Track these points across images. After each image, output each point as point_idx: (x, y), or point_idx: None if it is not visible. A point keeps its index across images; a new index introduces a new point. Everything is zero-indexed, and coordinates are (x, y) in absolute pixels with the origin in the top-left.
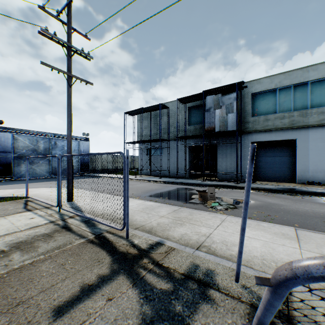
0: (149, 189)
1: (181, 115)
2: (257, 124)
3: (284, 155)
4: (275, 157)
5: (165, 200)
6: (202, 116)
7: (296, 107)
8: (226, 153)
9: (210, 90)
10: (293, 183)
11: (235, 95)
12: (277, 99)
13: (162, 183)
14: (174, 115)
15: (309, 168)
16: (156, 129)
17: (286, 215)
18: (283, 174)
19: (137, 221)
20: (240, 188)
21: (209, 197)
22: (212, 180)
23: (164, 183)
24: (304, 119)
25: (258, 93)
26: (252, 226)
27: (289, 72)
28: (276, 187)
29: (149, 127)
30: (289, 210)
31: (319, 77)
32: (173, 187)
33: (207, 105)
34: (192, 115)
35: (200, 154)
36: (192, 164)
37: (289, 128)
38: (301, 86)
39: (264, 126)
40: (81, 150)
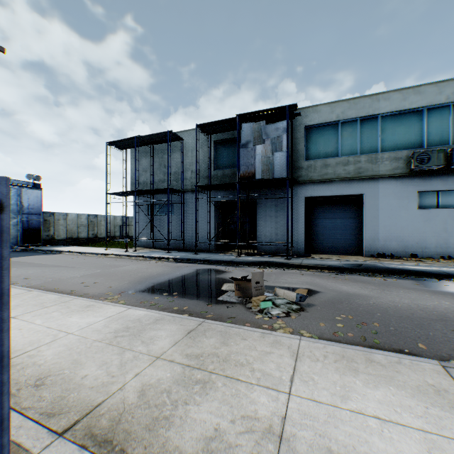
0: (146, 274)
1: (203, 152)
2: (313, 171)
3: (348, 217)
4: (336, 220)
5: (172, 299)
6: (235, 155)
7: (363, 149)
8: (270, 212)
9: (249, 114)
10: (359, 256)
11: (285, 125)
12: (340, 137)
13: (171, 261)
14: (192, 151)
15: (379, 235)
16: (163, 174)
17: (388, 318)
18: (347, 244)
19: (84, 388)
20: (294, 266)
21: (254, 290)
22: (251, 254)
23: (175, 261)
24: (374, 166)
25: (315, 127)
26: (361, 367)
27: (355, 100)
28: (343, 263)
29: (151, 170)
30: (385, 307)
31: (392, 110)
32: (190, 269)
33: (243, 138)
34: (220, 153)
35: (231, 214)
36: (220, 229)
37: (355, 178)
38: (370, 120)
39: (322, 175)
40: (24, 204)
